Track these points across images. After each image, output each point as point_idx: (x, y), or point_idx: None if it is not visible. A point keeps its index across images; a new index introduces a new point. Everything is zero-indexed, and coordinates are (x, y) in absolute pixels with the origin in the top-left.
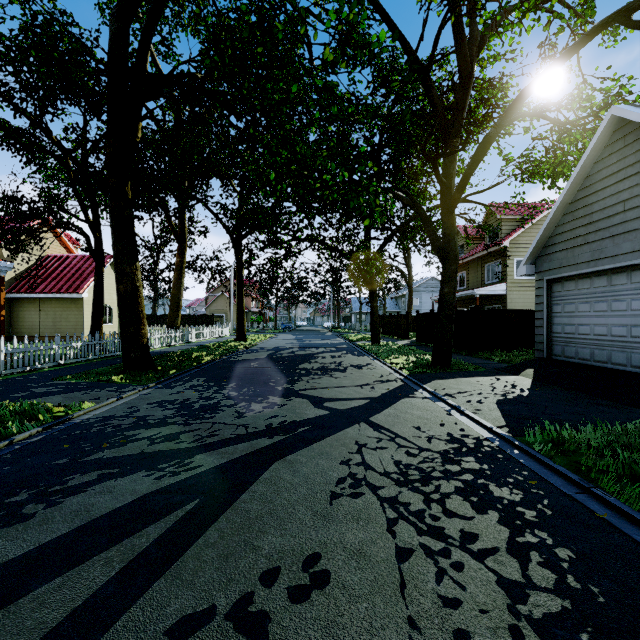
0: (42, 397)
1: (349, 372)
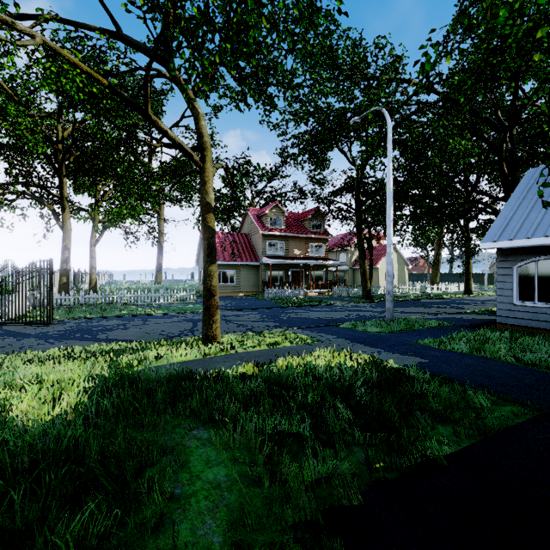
0: (333, 301)
1: (441, 309)
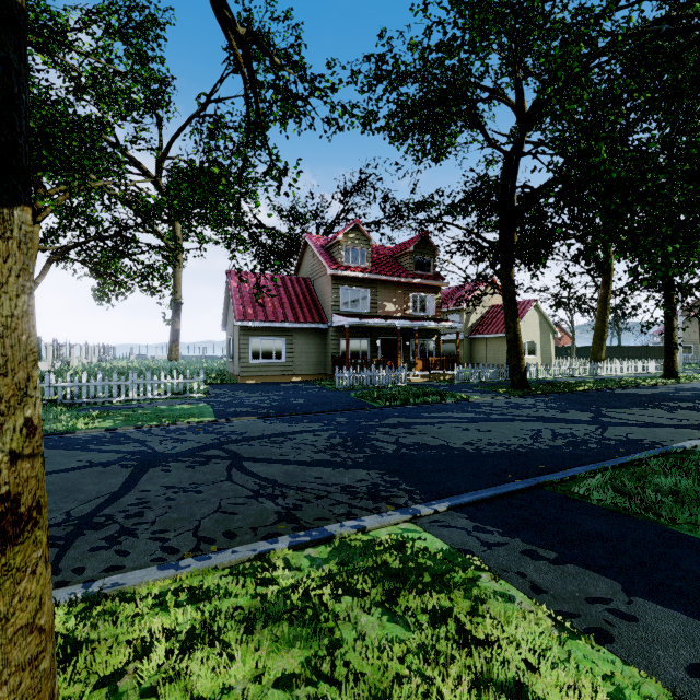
0: (463, 392)
1: None
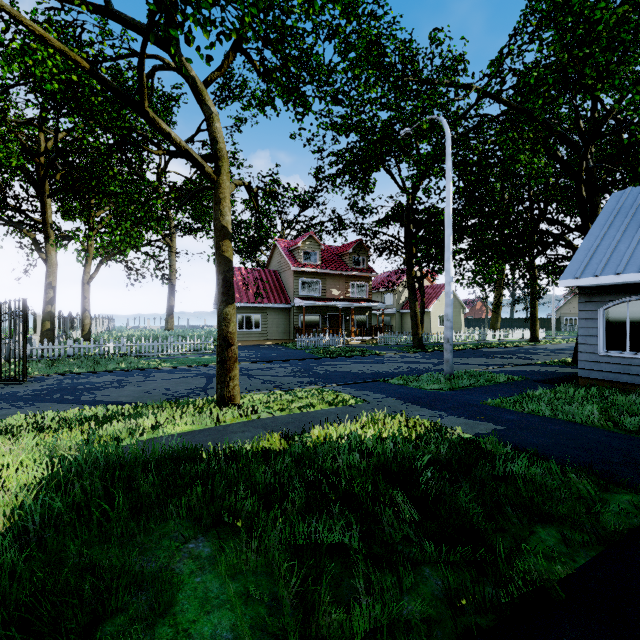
0: (379, 350)
1: (507, 359)
